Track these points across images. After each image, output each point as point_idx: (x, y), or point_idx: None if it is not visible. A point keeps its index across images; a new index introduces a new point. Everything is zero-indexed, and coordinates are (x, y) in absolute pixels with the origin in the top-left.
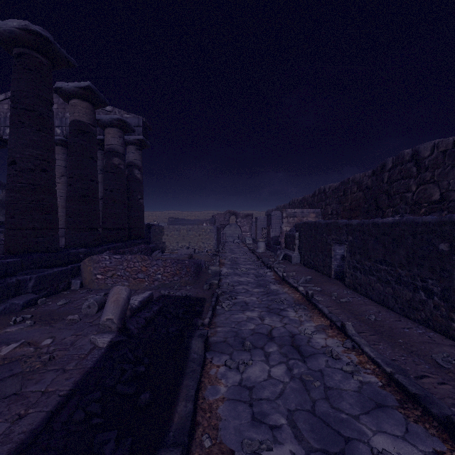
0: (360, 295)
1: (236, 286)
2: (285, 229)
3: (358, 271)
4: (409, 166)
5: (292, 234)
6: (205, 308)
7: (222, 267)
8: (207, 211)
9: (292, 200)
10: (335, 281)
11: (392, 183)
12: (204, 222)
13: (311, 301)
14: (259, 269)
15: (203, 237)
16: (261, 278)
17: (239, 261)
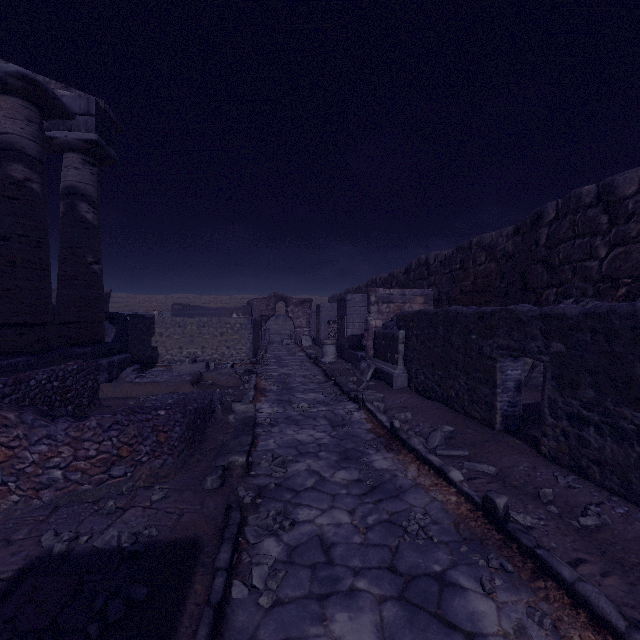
0: (604, 491)
1: (291, 461)
2: (374, 323)
3: (590, 427)
4: (591, 213)
5: (391, 334)
6: (184, 618)
7: (260, 401)
8: (241, 295)
9: (372, 279)
10: (508, 439)
11: (555, 246)
12: (234, 311)
13: (510, 532)
14: (335, 402)
15: (229, 337)
16: (345, 429)
17: (293, 382)
